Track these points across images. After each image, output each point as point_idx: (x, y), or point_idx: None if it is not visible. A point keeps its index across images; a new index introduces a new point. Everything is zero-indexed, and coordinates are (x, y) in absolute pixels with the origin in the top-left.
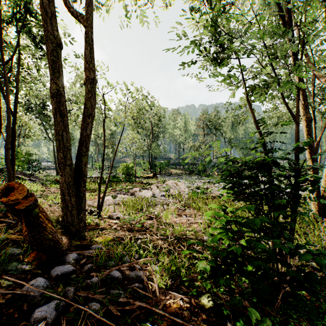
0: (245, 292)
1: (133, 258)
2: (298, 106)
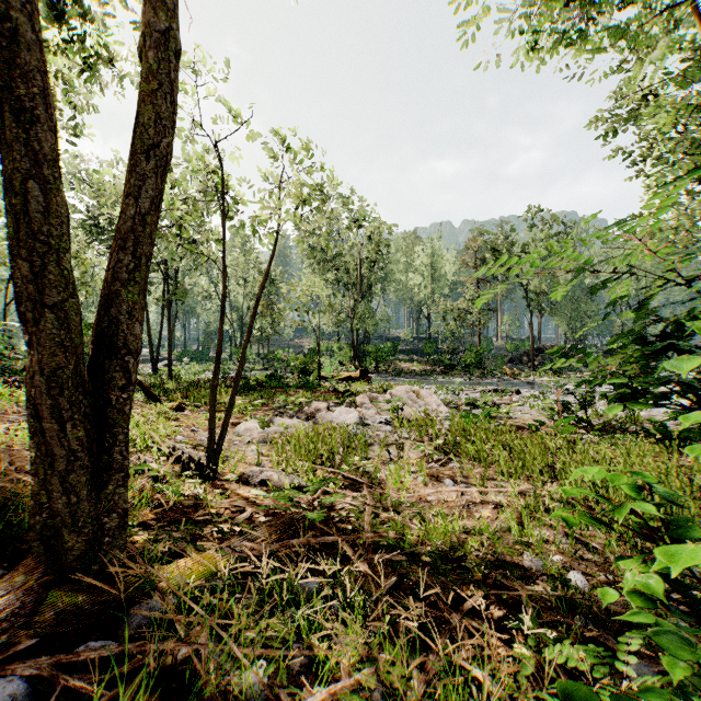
0: None
1: (279, 685)
2: None
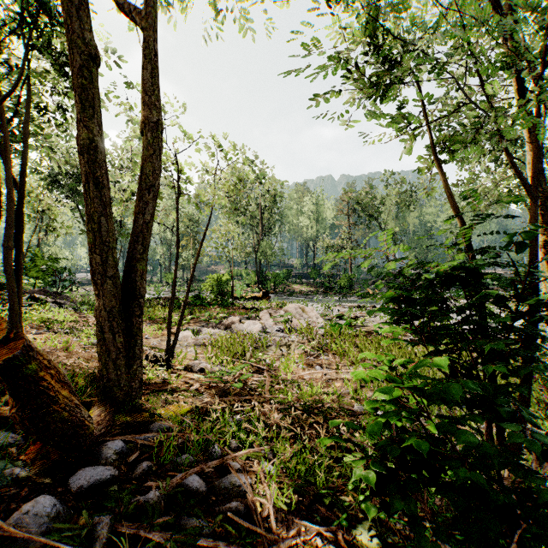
0: (441, 520)
1: (227, 449)
2: (535, 167)
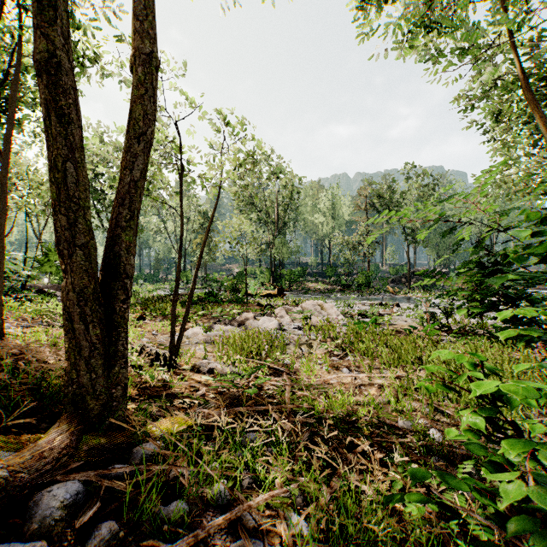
0: None
1: (237, 491)
2: None
